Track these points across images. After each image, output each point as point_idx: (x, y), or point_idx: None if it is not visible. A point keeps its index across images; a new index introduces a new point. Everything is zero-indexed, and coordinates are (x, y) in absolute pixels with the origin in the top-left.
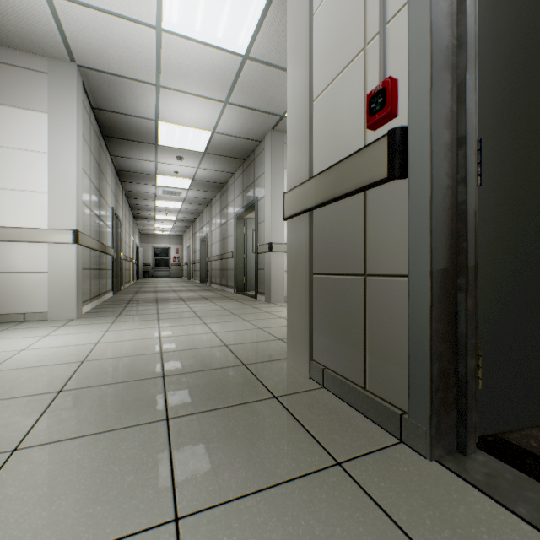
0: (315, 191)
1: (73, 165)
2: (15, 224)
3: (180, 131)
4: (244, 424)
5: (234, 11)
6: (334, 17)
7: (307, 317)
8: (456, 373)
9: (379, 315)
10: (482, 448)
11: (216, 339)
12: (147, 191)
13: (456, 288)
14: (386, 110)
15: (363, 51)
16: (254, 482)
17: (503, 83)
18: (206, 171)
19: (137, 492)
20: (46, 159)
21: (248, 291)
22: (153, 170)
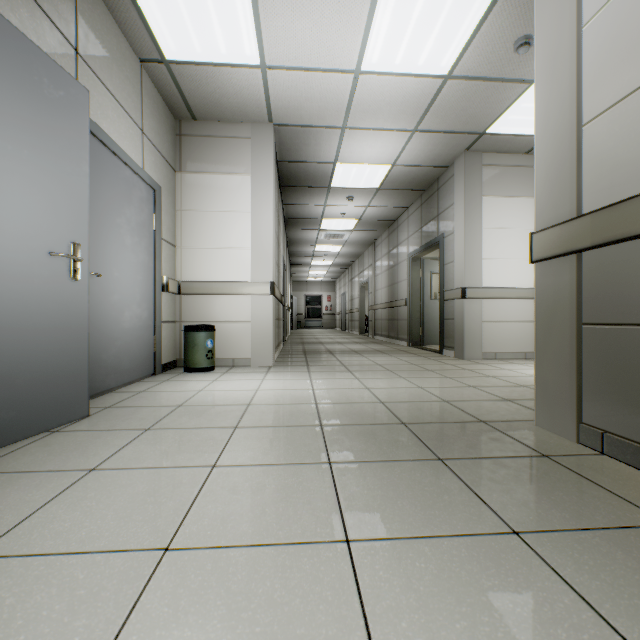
0: (589, 230)
1: (270, 220)
2: (226, 279)
3: (357, 169)
4: (526, 475)
5: (442, 33)
6: (621, 28)
7: (573, 373)
8: None
9: None
10: None
11: (429, 394)
12: (309, 236)
13: None
14: None
15: None
16: (575, 521)
17: None
18: (375, 209)
19: (460, 507)
20: (249, 218)
21: (425, 345)
22: (319, 214)
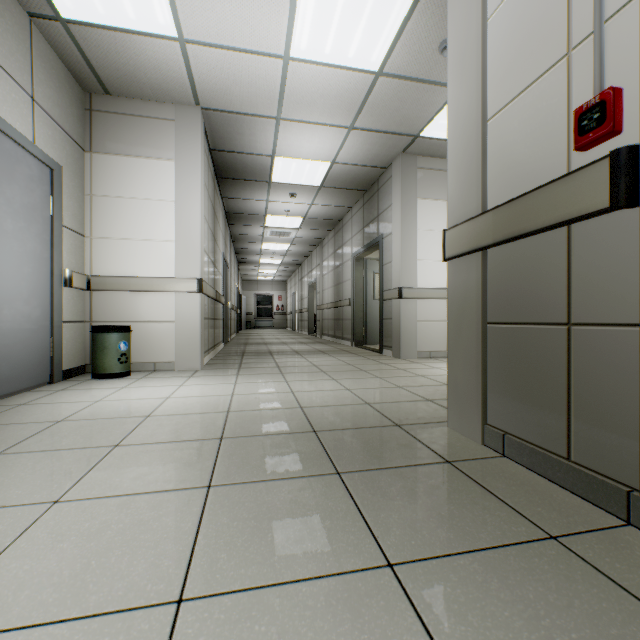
0: (492, 227)
1: (197, 212)
2: (147, 274)
3: (297, 165)
4: (423, 486)
5: (370, 25)
6: (519, 20)
7: (479, 374)
8: None
9: (591, 371)
10: None
11: (354, 396)
12: (254, 233)
13: None
14: (606, 128)
15: (565, 57)
16: (458, 543)
17: None
18: (320, 207)
19: (339, 536)
20: (173, 208)
21: (368, 344)
22: (263, 209)
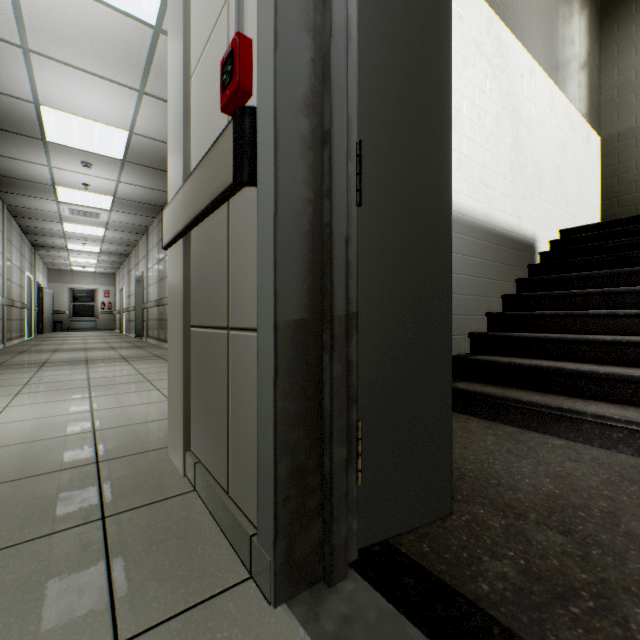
0: (183, 207)
1: None
2: None
3: (80, 124)
4: None
5: None
6: None
7: (182, 389)
8: (323, 468)
9: (239, 386)
10: (359, 568)
11: (86, 422)
12: (45, 208)
13: (321, 347)
14: (235, 83)
15: (227, 2)
16: None
17: (396, 73)
18: (132, 187)
19: None
20: None
21: None
22: (47, 177)
